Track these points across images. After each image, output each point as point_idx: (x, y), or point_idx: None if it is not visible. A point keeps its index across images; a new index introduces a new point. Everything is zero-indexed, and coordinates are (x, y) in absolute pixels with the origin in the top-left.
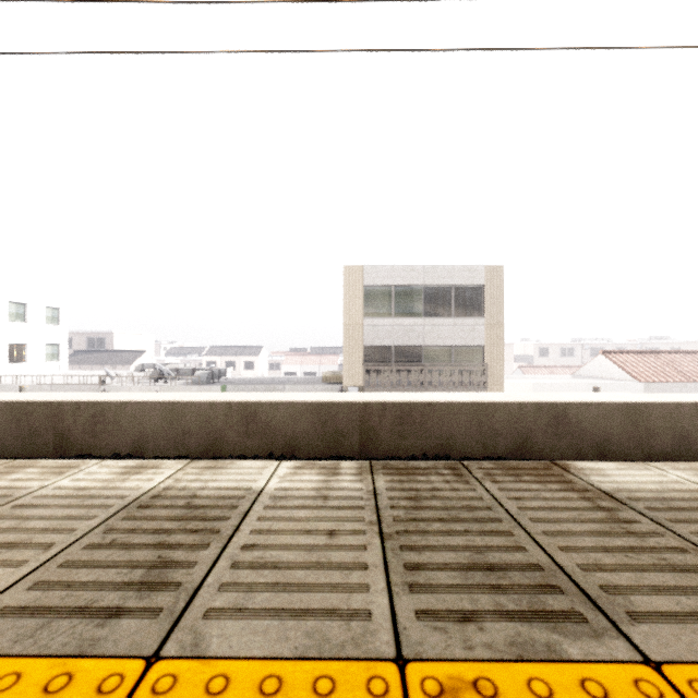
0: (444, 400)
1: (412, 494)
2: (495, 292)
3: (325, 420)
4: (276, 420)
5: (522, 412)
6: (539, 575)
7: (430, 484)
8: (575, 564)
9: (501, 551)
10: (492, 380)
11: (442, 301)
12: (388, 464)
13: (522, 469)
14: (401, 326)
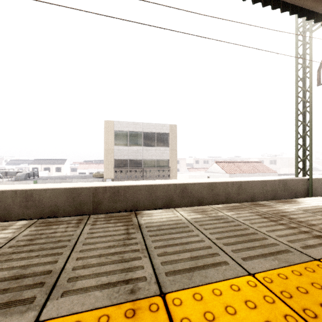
0: (135, 184)
1: (36, 237)
2: (173, 136)
3: (74, 197)
4: (45, 198)
5: (169, 188)
6: (43, 277)
7: (55, 230)
8: (73, 267)
9: (41, 265)
10: (172, 174)
11: (151, 139)
12: (47, 220)
13: (116, 216)
14: (132, 150)
